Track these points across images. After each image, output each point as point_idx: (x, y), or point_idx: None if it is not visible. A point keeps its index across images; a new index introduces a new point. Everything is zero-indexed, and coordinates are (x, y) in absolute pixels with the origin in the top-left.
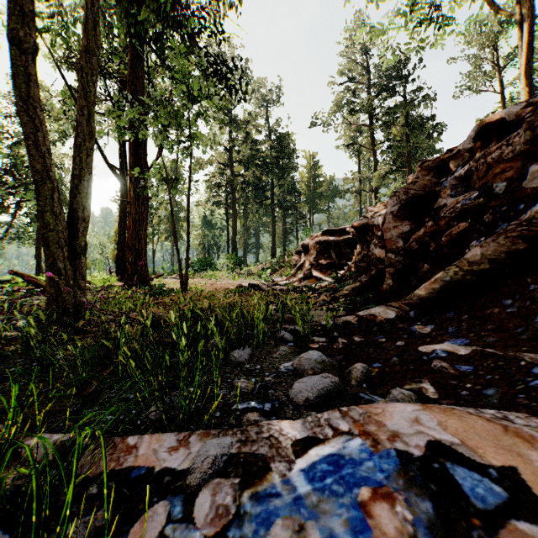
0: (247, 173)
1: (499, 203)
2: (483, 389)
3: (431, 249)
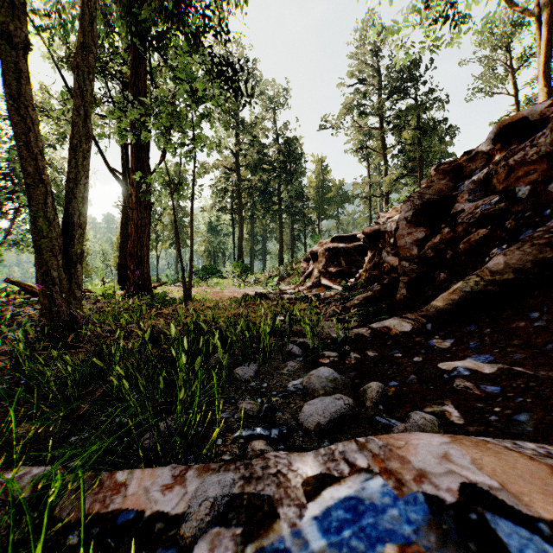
0: (254, 178)
1: (522, 208)
2: (514, 414)
3: (448, 257)
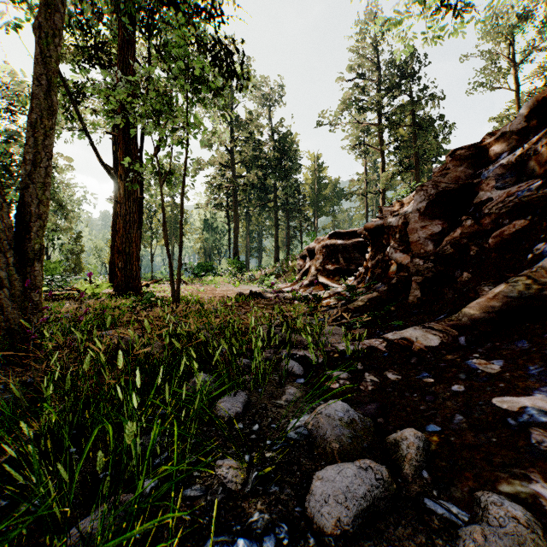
0: (249, 175)
1: None
2: None
3: (472, 253)
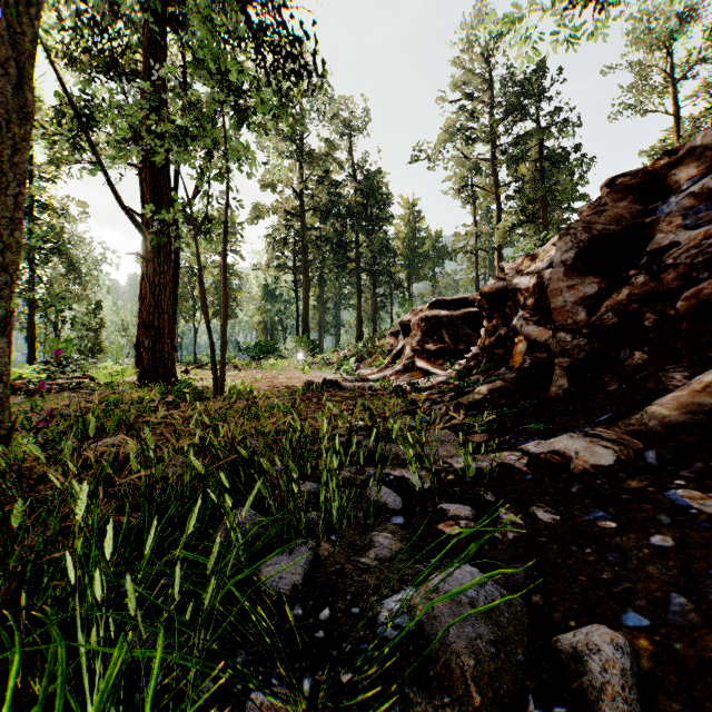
0: (324, 226)
1: None
2: None
3: (647, 324)
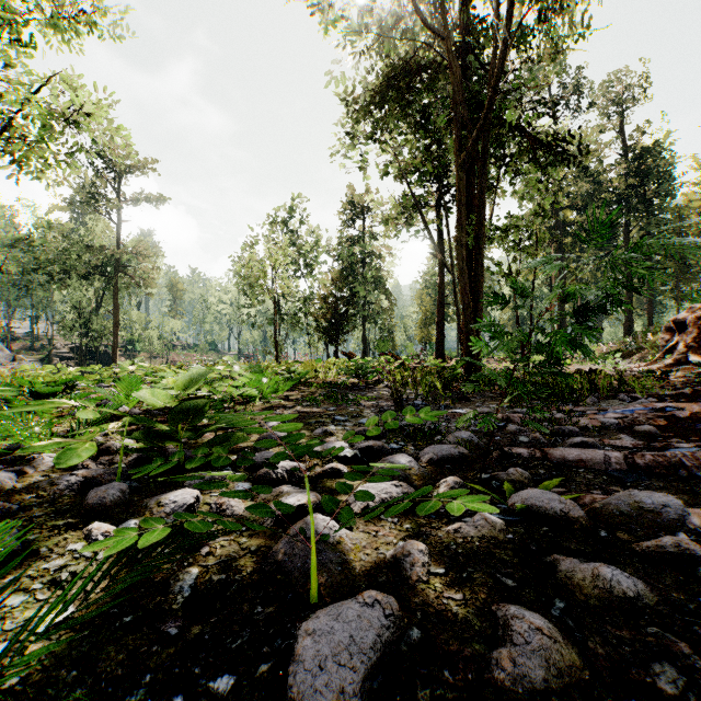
0: (581, 218)
1: None
2: None
3: None
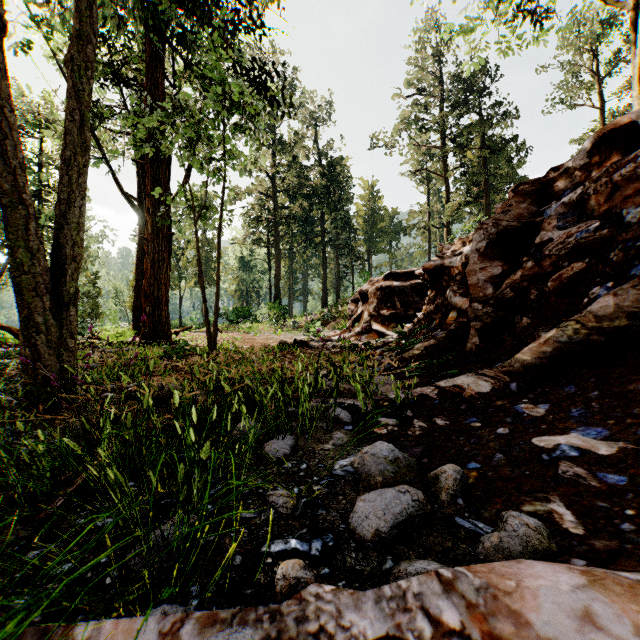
0: (293, 205)
1: (632, 236)
2: None
3: (532, 297)
